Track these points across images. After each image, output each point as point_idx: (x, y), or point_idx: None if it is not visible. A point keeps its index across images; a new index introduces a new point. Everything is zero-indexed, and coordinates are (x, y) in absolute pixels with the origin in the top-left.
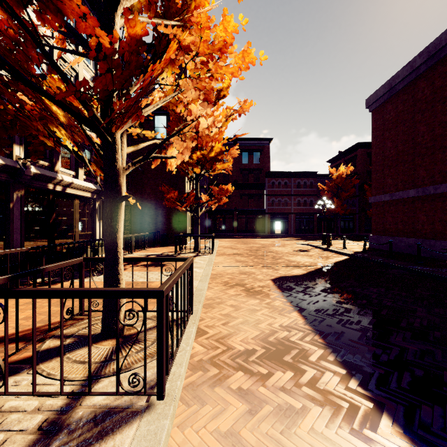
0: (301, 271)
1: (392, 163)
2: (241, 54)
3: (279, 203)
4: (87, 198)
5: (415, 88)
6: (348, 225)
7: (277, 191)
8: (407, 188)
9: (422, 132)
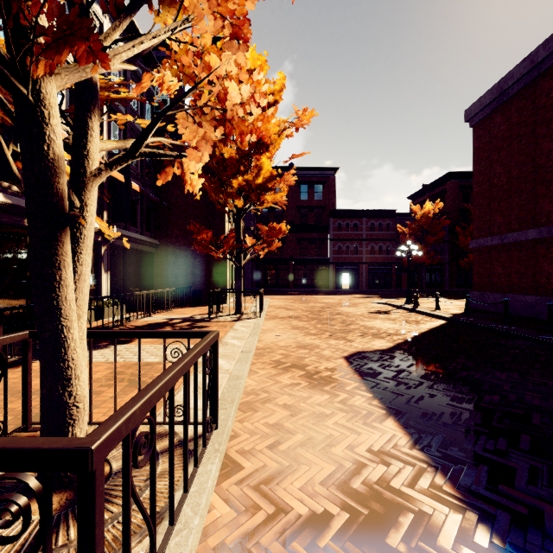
0: (385, 343)
1: (502, 194)
2: None
3: (347, 250)
4: None
5: (536, 91)
6: (436, 279)
7: (345, 235)
8: (525, 228)
9: (547, 150)
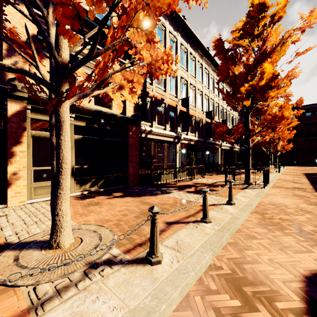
0: None
1: None
2: (289, 135)
3: None
4: (236, 151)
5: None
6: None
7: None
8: None
9: None
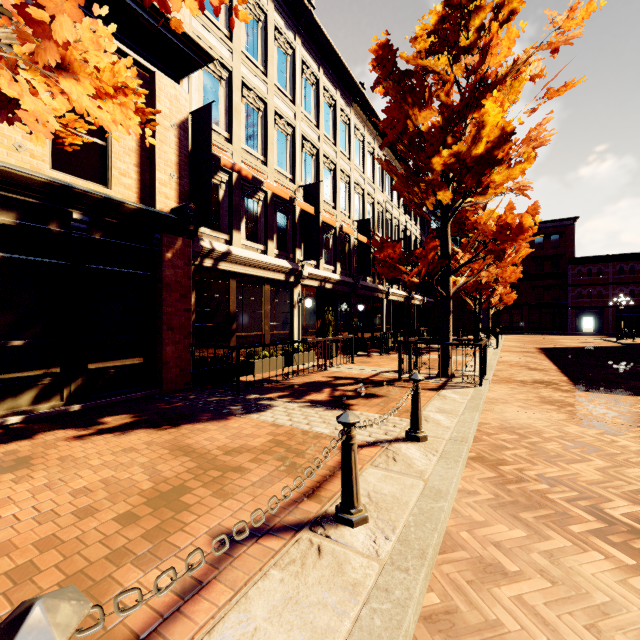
0: (561, 346)
1: None
2: (514, 275)
3: (589, 295)
4: (417, 305)
5: None
6: None
7: (586, 280)
8: None
9: None
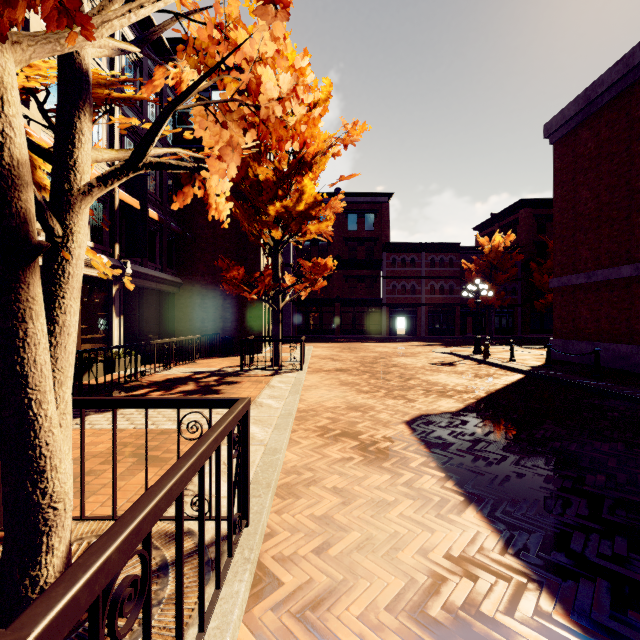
0: (454, 403)
1: (589, 223)
2: None
3: (403, 290)
4: (97, 279)
5: (631, 100)
6: (506, 323)
7: (400, 272)
8: (617, 264)
9: None
